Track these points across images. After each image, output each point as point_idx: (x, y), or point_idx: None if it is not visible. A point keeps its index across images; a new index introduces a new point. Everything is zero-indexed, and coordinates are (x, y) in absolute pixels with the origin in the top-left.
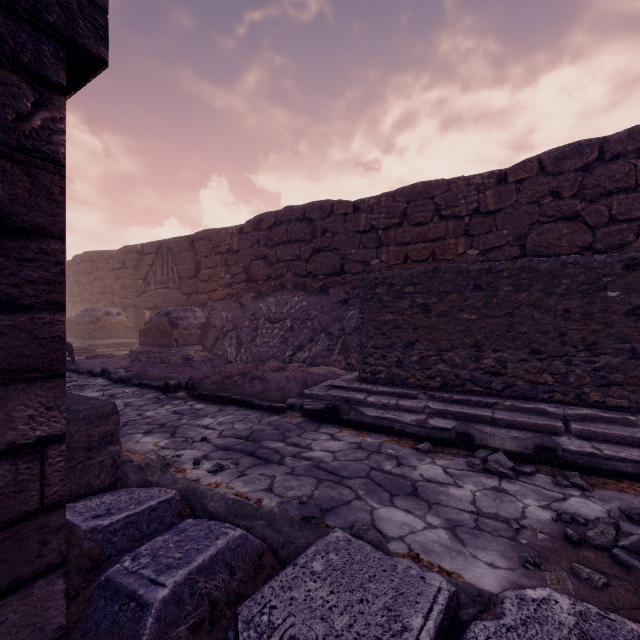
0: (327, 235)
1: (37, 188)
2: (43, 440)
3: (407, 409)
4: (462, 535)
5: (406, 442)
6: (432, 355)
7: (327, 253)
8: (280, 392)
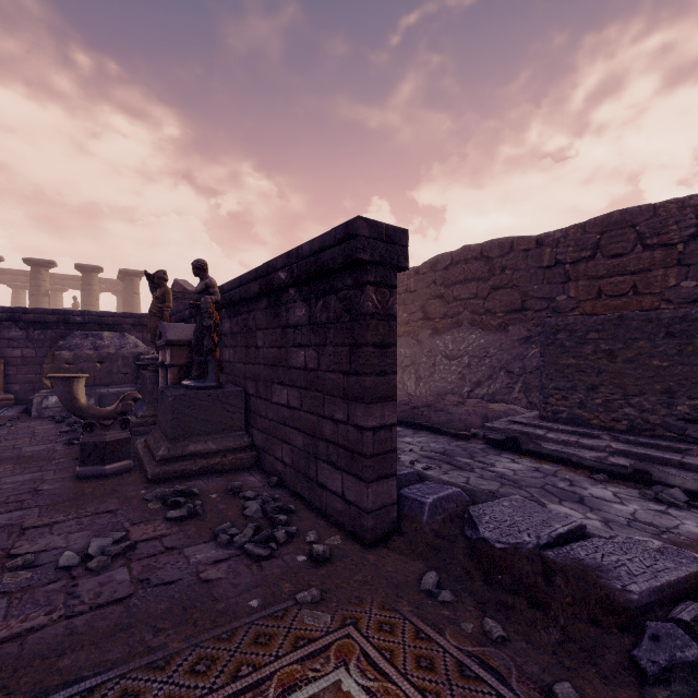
0: (506, 272)
1: (390, 328)
2: (391, 424)
3: (587, 447)
4: (613, 526)
5: (582, 472)
6: (618, 399)
7: (506, 290)
8: (463, 423)
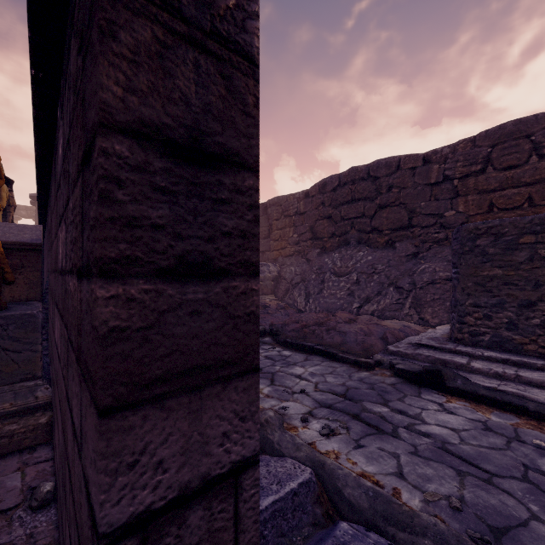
0: (393, 191)
1: (231, 96)
2: (237, 466)
3: (534, 383)
4: None
5: None
6: None
7: (393, 208)
8: (361, 346)
